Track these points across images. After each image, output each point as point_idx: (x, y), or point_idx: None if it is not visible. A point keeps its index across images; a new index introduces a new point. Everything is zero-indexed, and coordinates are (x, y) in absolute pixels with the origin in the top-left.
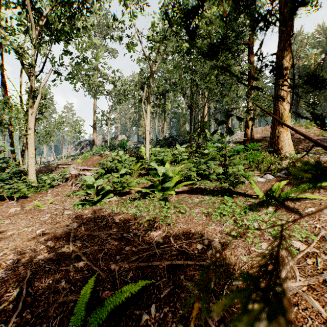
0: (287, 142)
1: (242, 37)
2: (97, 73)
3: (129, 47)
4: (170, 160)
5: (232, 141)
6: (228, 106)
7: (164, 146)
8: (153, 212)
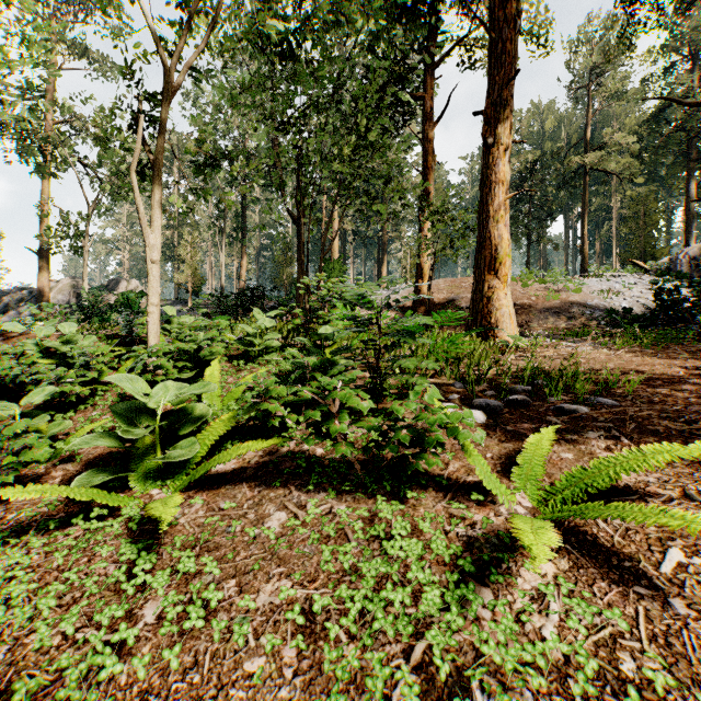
0: (508, 312)
1: (411, 78)
2: (55, 111)
3: (98, 2)
4: (232, 351)
5: (397, 302)
6: (382, 233)
7: (236, 313)
8: (54, 631)
